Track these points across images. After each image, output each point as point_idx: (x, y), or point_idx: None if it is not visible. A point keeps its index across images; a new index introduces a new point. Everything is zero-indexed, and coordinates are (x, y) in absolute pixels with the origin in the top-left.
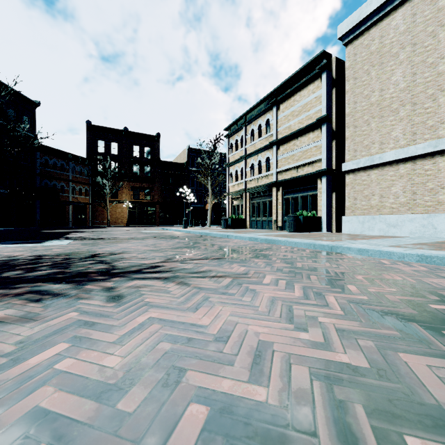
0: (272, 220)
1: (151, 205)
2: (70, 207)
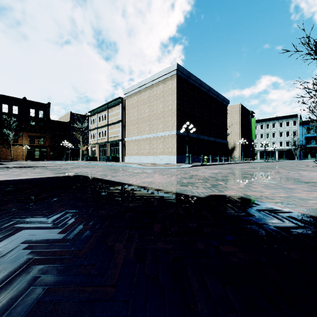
0: None
1: (44, 147)
2: None
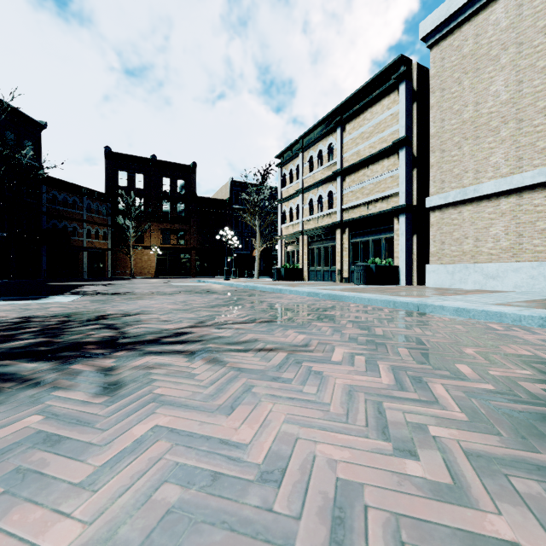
0: (336, 269)
1: (186, 251)
2: (84, 254)
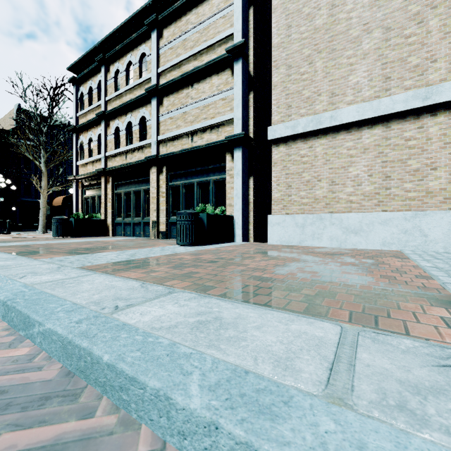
0: (151, 221)
1: None
2: None
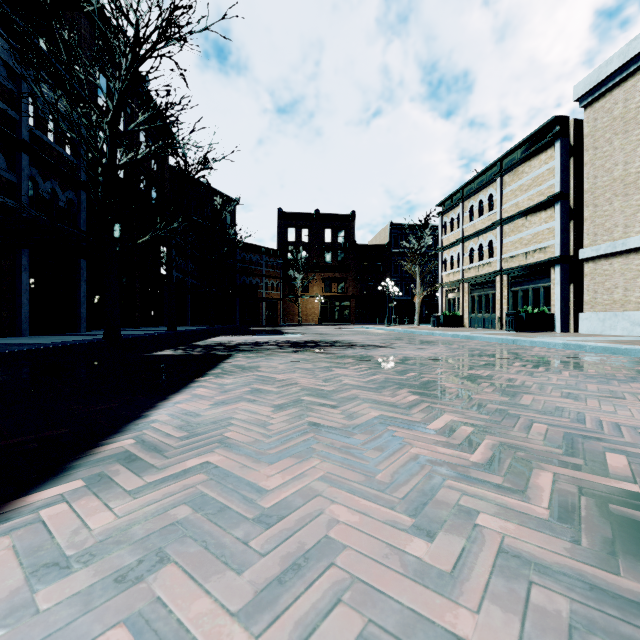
0: (496, 317)
1: (345, 299)
2: (263, 304)
